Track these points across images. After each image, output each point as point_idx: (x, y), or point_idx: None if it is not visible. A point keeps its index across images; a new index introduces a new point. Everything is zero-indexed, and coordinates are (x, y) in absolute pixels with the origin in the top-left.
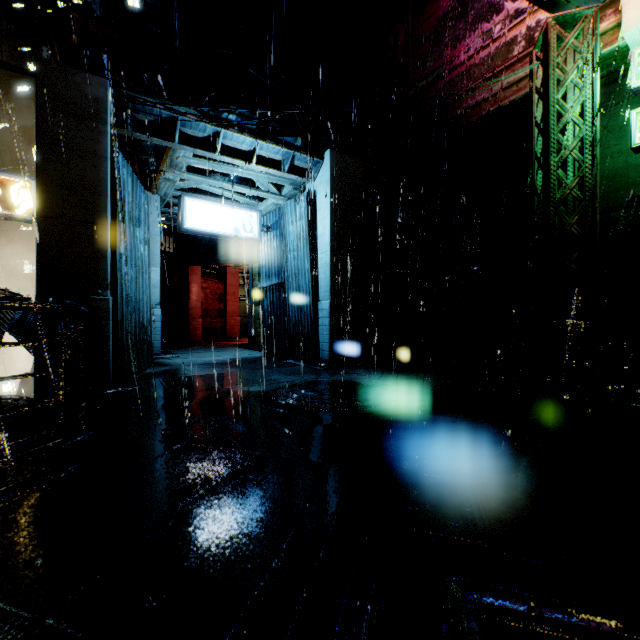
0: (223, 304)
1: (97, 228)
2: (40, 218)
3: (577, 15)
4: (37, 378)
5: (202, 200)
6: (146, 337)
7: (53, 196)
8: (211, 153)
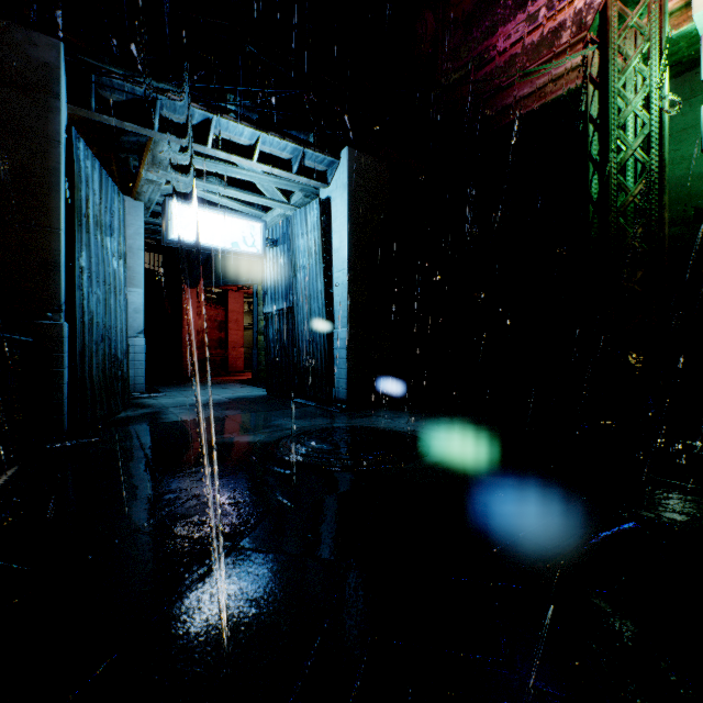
0: (224, 333)
1: (45, 232)
2: None
3: None
4: None
5: (192, 206)
6: (120, 373)
7: None
8: (201, 146)
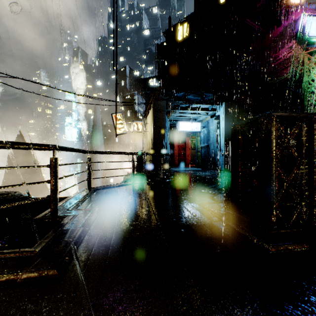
0: (184, 151)
1: (163, 136)
2: (153, 135)
3: (315, 50)
4: (153, 169)
5: (183, 122)
6: None
7: (156, 130)
8: (187, 110)
